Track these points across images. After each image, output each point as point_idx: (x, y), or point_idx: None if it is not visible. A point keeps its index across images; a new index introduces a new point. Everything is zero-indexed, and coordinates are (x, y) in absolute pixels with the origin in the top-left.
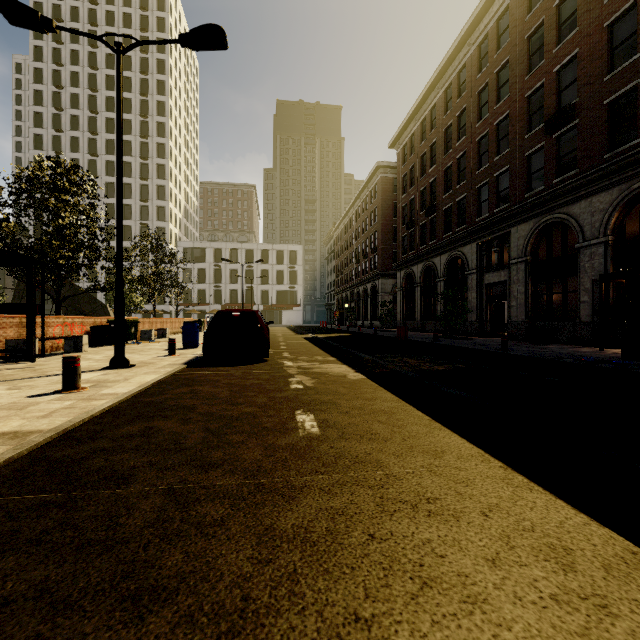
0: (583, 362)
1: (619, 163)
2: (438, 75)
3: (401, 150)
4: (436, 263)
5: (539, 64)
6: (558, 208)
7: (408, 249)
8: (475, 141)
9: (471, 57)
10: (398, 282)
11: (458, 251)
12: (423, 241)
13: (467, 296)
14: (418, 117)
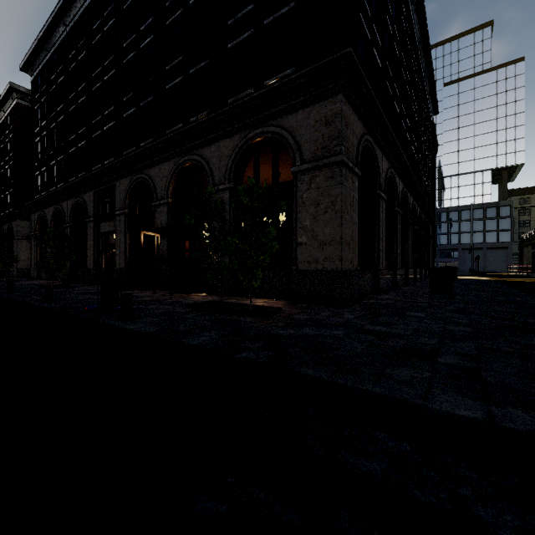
0: (81, 312)
1: (172, 139)
2: (62, 8)
3: (35, 78)
4: (64, 208)
5: (132, 36)
6: (144, 169)
7: (41, 189)
8: (93, 90)
9: (90, 6)
10: (33, 225)
11: (81, 197)
12: (55, 183)
13: (87, 243)
14: (49, 47)
